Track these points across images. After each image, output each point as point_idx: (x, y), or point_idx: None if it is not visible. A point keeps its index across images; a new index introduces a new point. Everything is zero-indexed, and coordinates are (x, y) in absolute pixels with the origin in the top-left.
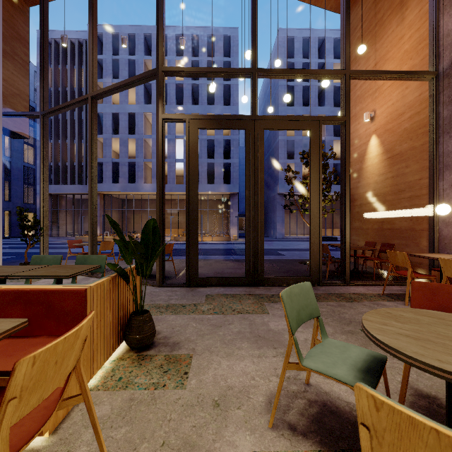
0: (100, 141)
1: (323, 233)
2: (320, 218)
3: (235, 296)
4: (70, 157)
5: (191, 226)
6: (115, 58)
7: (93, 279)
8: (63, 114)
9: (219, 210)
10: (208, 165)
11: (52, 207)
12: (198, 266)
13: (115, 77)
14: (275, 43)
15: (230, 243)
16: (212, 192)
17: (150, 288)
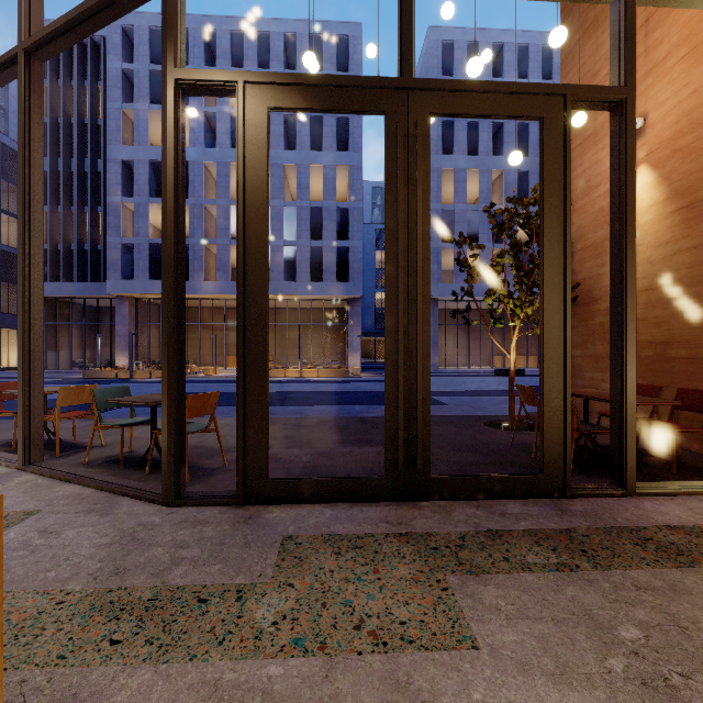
0: (130, 209)
1: (500, 363)
2: (566, 333)
3: (361, 547)
4: (79, 236)
5: (249, 352)
6: (155, 68)
7: (23, 477)
8: (65, 163)
9: (331, 325)
10: (312, 251)
11: (48, 320)
12: (267, 452)
13: (156, 102)
14: (421, 51)
15: (348, 380)
16: (319, 295)
17: (141, 511)
